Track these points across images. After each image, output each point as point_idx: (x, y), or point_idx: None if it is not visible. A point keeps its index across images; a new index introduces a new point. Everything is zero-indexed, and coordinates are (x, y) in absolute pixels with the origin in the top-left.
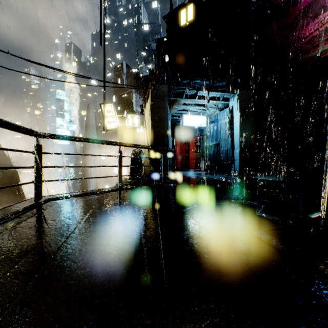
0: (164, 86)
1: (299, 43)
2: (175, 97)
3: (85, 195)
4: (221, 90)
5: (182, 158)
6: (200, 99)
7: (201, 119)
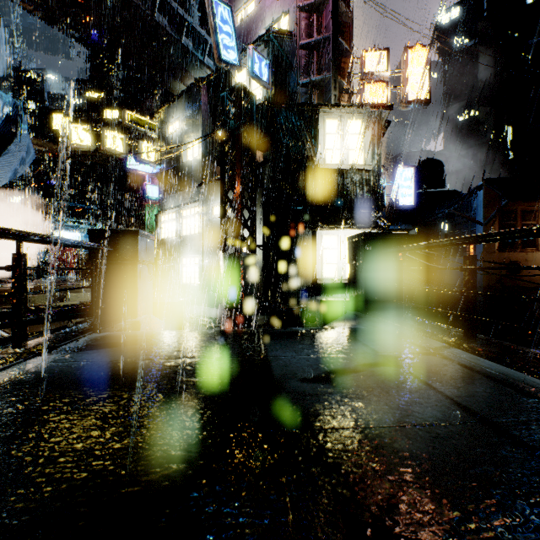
0: (36, 214)
1: (142, 197)
2: (46, 220)
3: (2, 280)
4: (86, 219)
5: (56, 263)
6: (69, 223)
7: (72, 235)
